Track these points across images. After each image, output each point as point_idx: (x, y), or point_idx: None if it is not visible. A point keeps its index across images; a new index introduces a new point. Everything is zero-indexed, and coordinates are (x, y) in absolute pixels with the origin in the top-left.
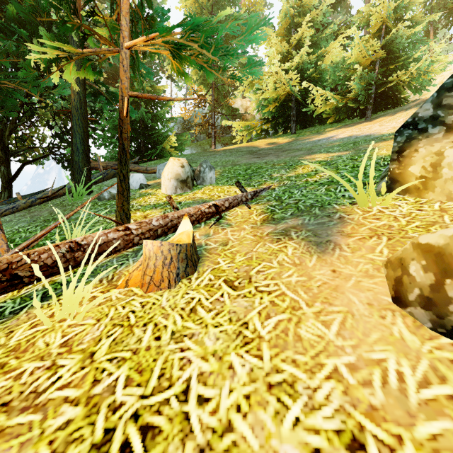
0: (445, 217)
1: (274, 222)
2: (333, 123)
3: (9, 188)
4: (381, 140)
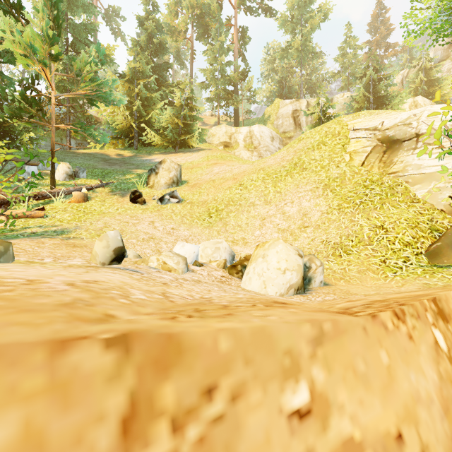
0: (152, 192)
1: (113, 192)
2: (161, 148)
3: None
4: None
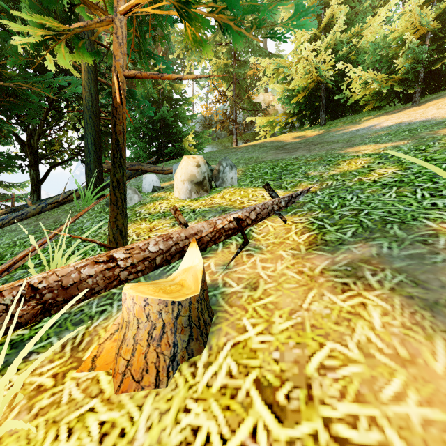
0: None
1: (328, 248)
2: (370, 111)
3: (38, 191)
4: None
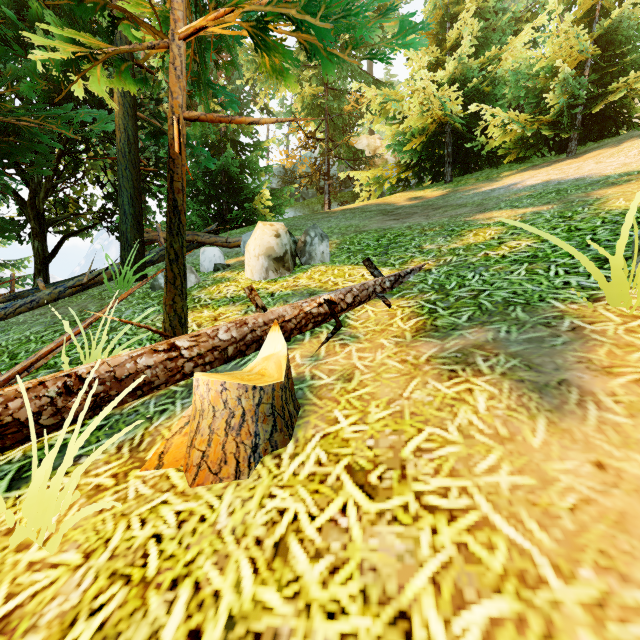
0: None
1: (438, 334)
2: (512, 164)
3: (45, 271)
4: (609, 184)
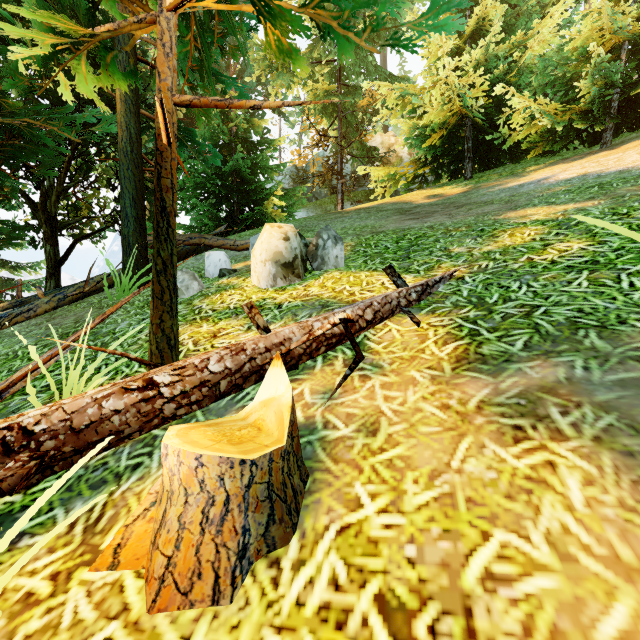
0: None
1: (487, 368)
2: (538, 158)
3: (57, 275)
4: None
